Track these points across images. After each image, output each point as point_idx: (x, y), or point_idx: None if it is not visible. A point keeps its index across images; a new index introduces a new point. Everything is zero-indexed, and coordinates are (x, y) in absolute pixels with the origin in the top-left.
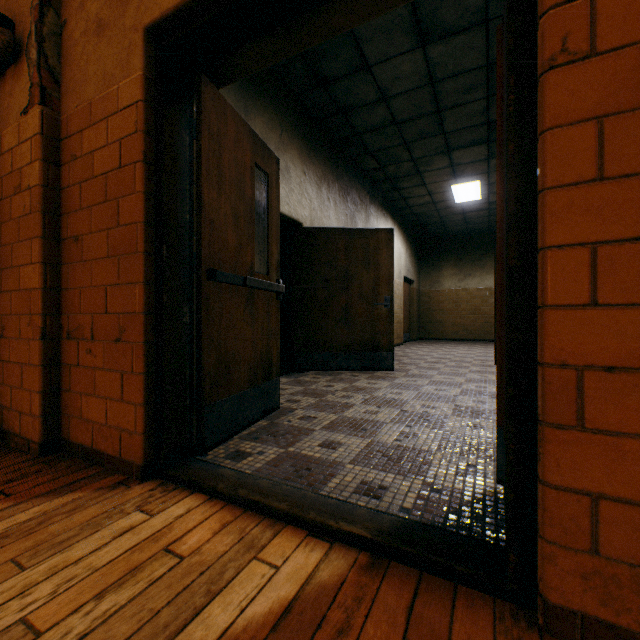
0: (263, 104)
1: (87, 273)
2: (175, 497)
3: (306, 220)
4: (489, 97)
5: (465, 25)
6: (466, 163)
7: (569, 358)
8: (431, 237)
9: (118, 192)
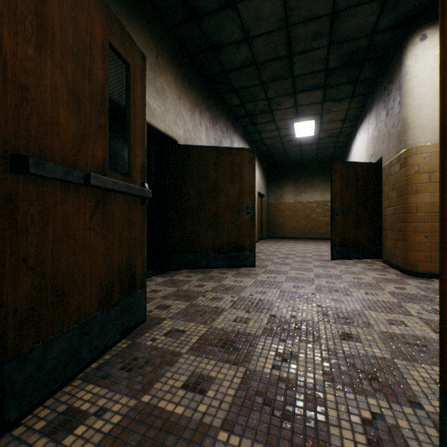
0: (138, 24)
1: None
2: None
3: (181, 138)
4: (330, 45)
5: None
6: (306, 105)
7: None
8: (276, 164)
9: None
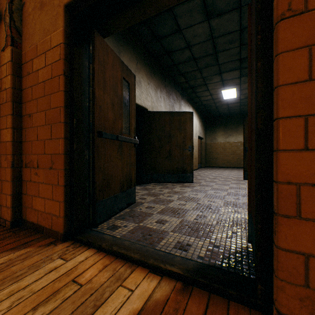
0: (127, 49)
1: (35, 133)
2: (80, 250)
3: (149, 107)
4: (241, 46)
5: (229, 9)
6: (229, 79)
7: (292, 179)
8: (211, 116)
9: (51, 91)
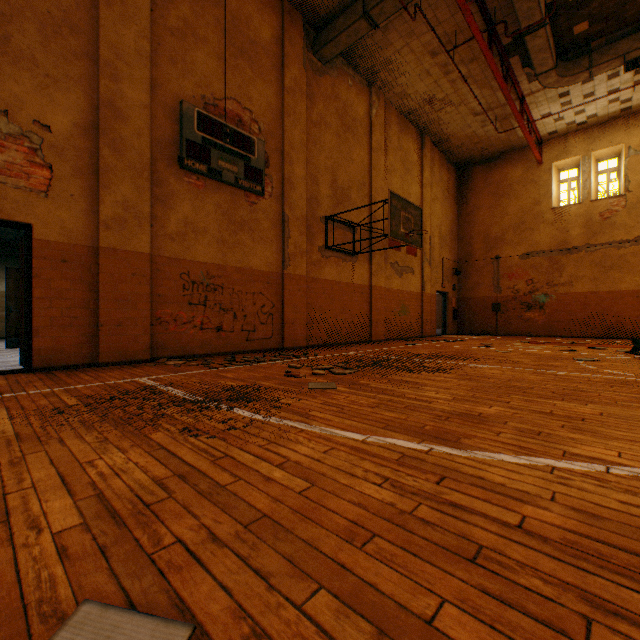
0: None
1: None
2: None
3: None
4: None
5: None
6: None
7: (39, 326)
8: None
9: None
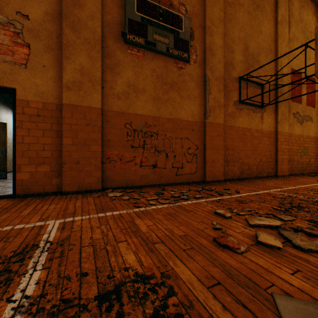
0: None
1: None
2: None
3: None
4: None
5: None
6: None
7: (20, 164)
8: None
9: None
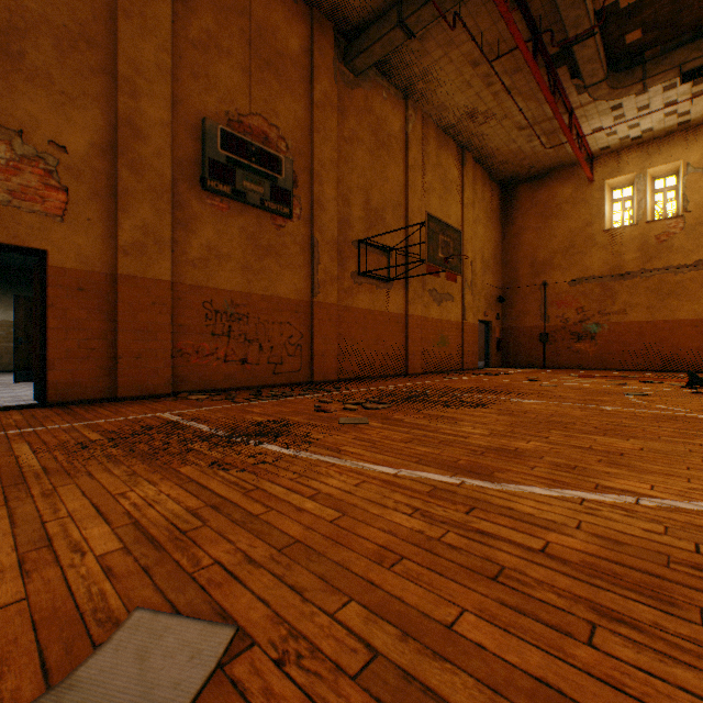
0: None
1: None
2: None
3: None
4: None
5: None
6: None
7: (55, 358)
8: None
9: None
